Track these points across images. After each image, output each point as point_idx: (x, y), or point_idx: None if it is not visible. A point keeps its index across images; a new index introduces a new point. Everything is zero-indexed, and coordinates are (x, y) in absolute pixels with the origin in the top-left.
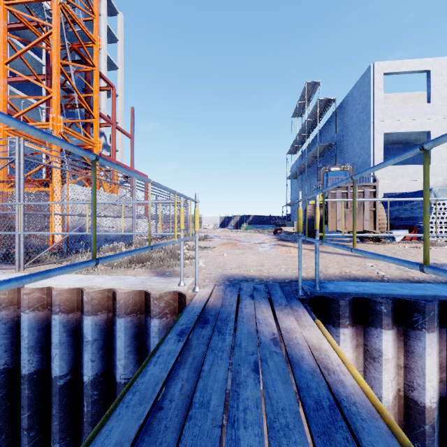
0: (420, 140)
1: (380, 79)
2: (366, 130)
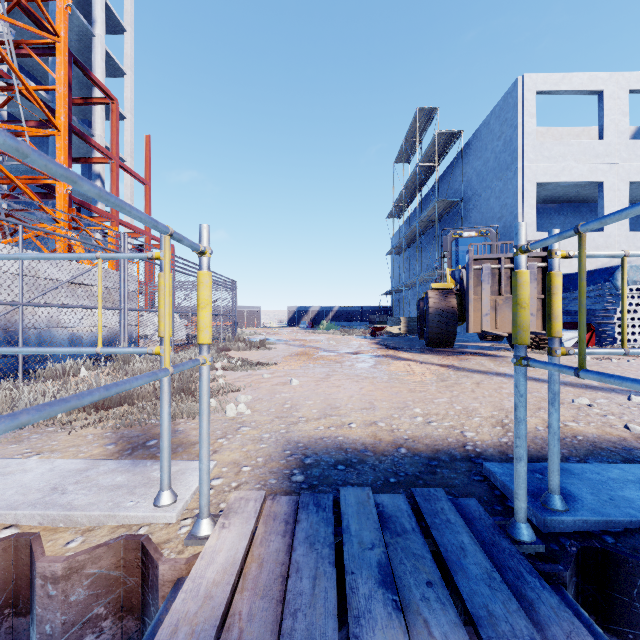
0: (584, 196)
1: (532, 101)
2: (510, 179)
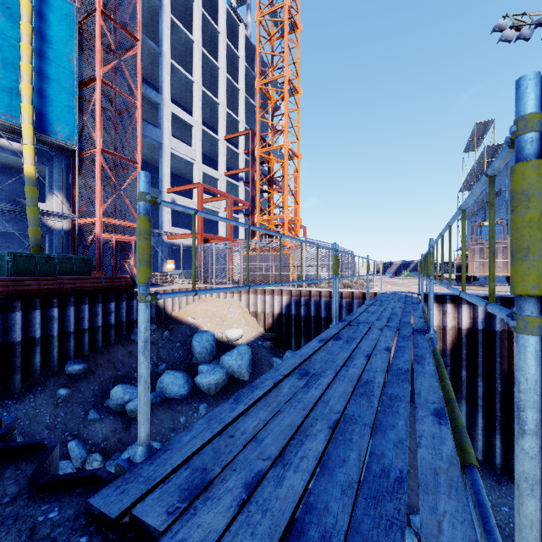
0: None
1: None
2: None
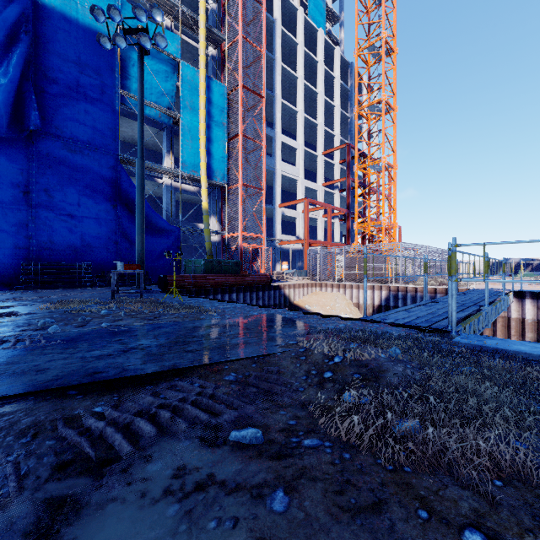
0: None
1: None
2: None
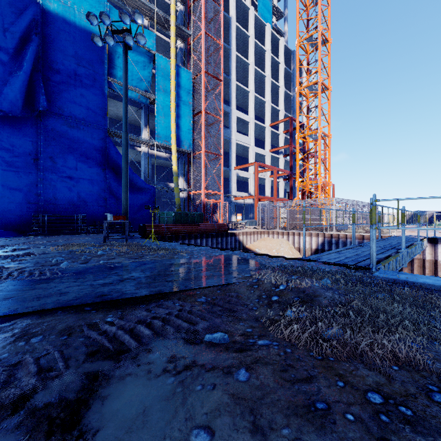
0: None
1: None
2: None
